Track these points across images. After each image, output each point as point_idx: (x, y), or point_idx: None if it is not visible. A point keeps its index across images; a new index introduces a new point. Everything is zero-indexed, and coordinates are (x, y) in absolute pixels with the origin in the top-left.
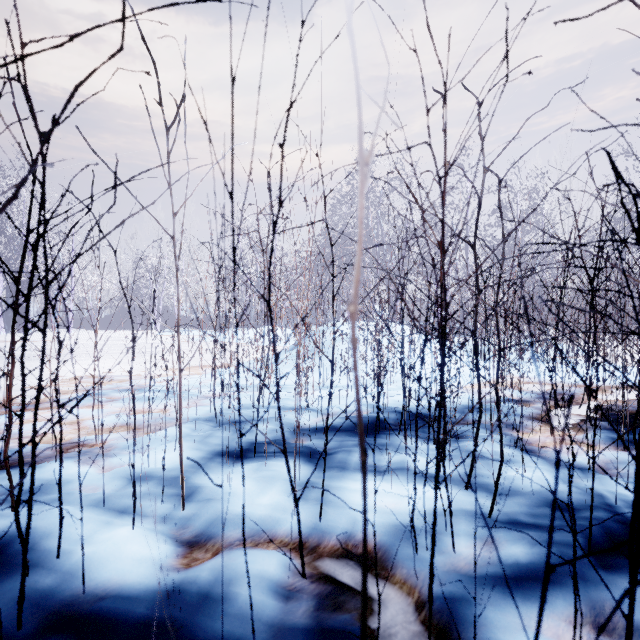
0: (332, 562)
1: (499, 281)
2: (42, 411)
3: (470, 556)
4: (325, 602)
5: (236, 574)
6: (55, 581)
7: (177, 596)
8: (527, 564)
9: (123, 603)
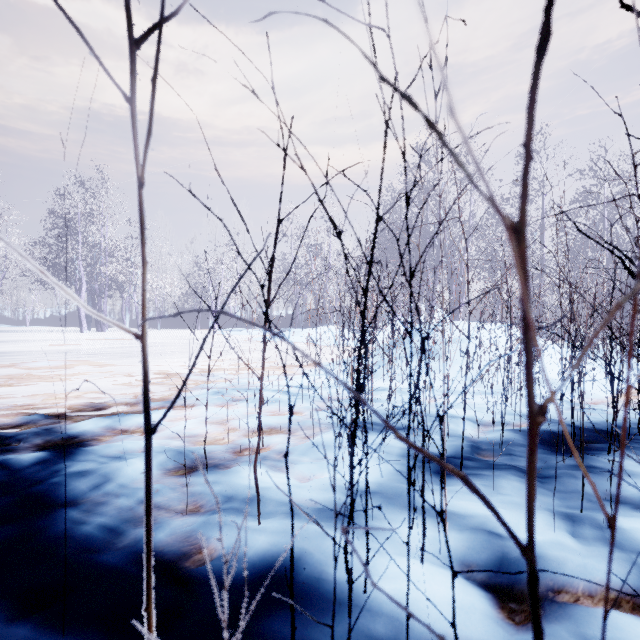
0: None
1: None
2: (179, 409)
3: None
4: None
5: None
6: (387, 630)
7: None
8: None
9: None
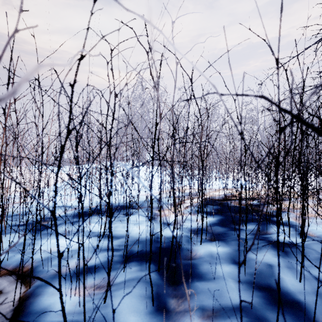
0: (1, 278)
1: (100, 143)
2: None
3: (72, 266)
4: None
5: None
6: None
7: None
8: (91, 266)
9: None
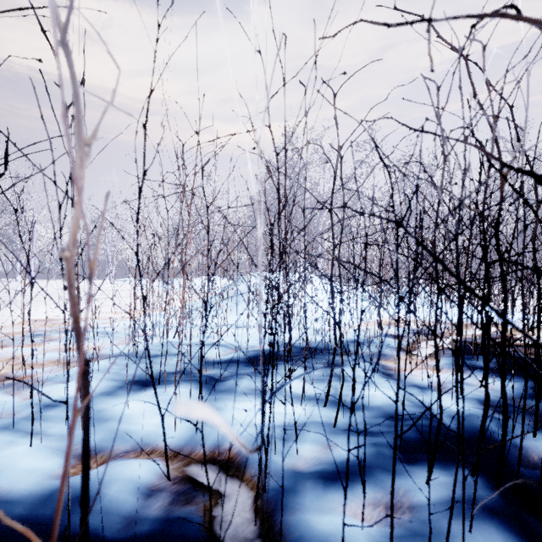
0: (199, 467)
1: (341, 238)
2: None
3: (309, 457)
4: (180, 498)
5: (111, 479)
6: None
7: (53, 498)
8: (349, 462)
9: (5, 506)
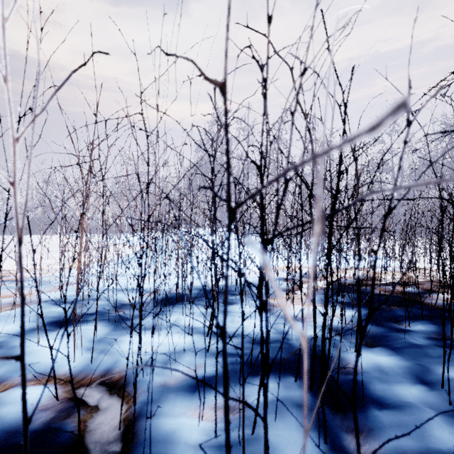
0: (88, 388)
1: (212, 202)
2: None
3: (180, 376)
4: (62, 413)
5: (4, 402)
6: None
7: None
8: (209, 377)
9: None
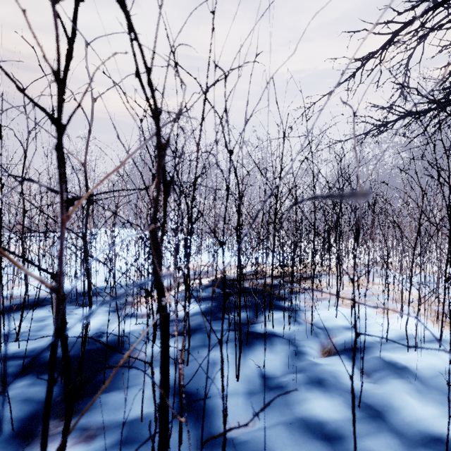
0: None
1: None
2: None
3: None
4: None
5: None
6: None
7: None
8: None
9: None
